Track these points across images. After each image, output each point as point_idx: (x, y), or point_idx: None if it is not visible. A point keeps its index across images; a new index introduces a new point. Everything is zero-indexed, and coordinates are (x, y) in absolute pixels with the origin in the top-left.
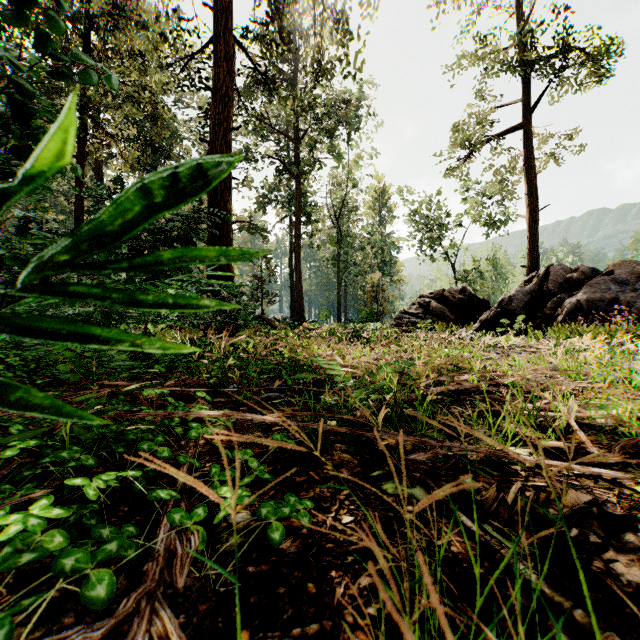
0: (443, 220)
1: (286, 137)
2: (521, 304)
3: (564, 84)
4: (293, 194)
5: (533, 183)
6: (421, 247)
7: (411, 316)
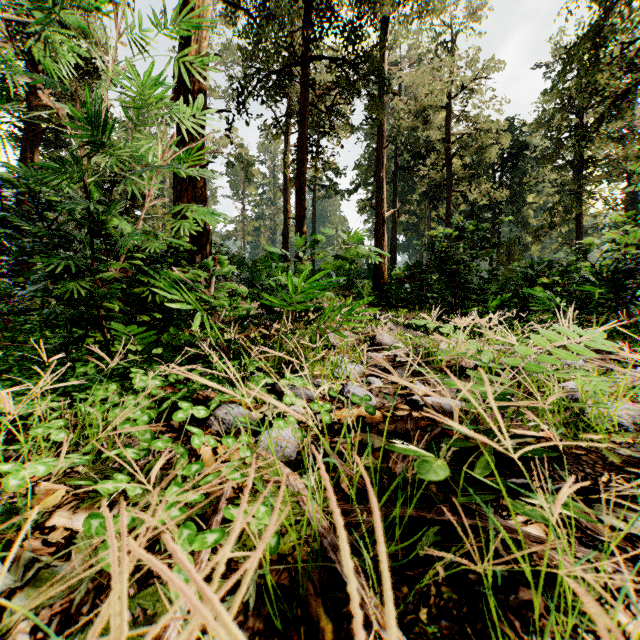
0: None
1: None
2: None
3: None
4: None
5: None
6: None
7: None
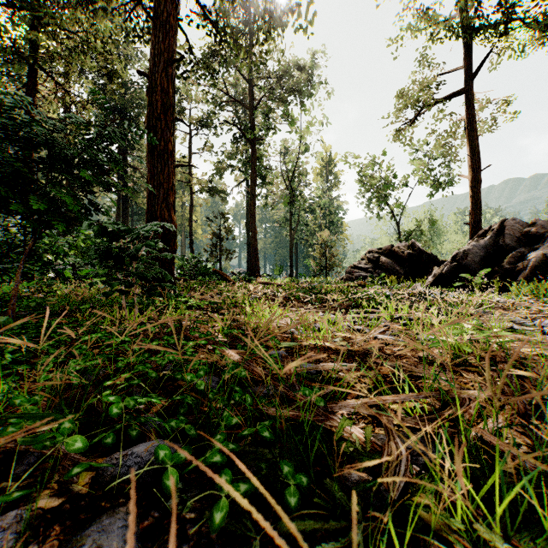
0: (388, 182)
1: (242, 105)
2: (477, 258)
3: (508, 47)
4: (249, 159)
5: (476, 144)
6: (366, 207)
7: (361, 270)
